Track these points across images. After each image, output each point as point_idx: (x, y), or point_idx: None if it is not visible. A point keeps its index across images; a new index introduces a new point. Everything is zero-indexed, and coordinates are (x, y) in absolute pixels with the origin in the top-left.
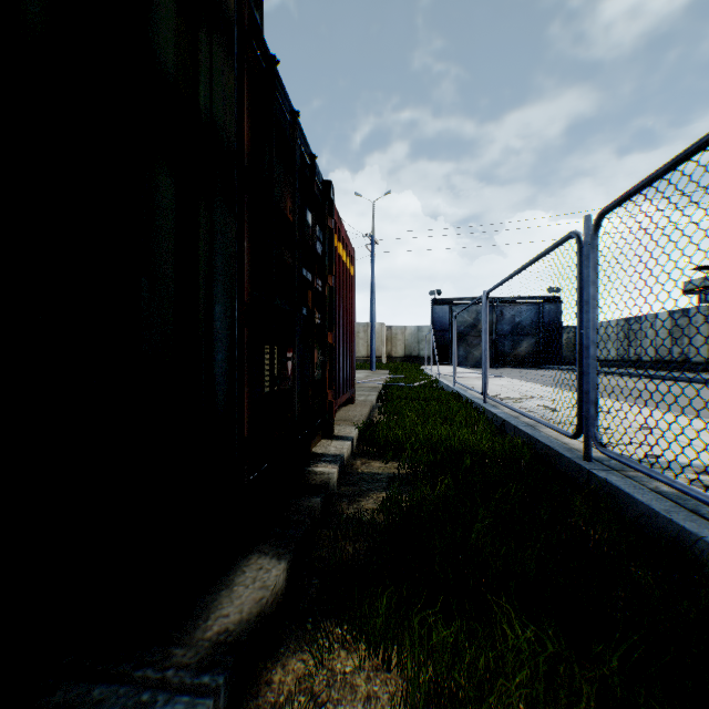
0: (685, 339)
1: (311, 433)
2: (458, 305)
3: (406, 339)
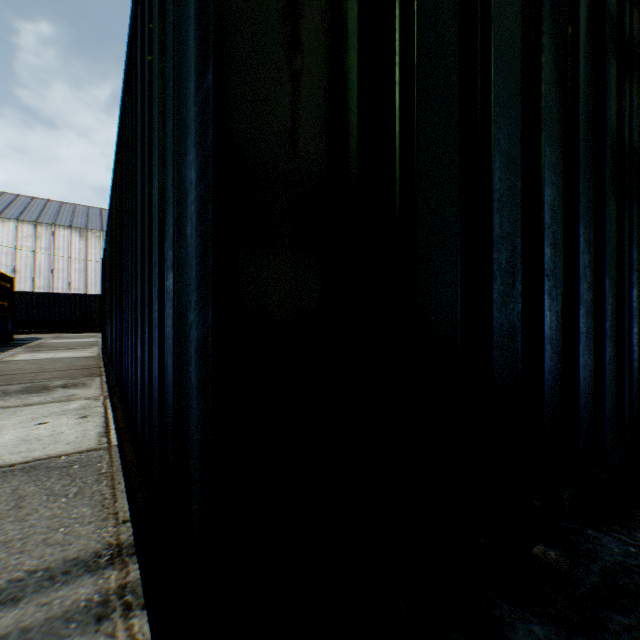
0: None
1: None
2: None
3: None
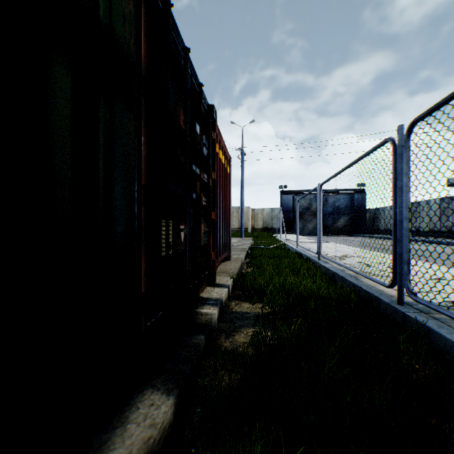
0: (449, 217)
1: (199, 283)
2: (297, 194)
3: (263, 217)
